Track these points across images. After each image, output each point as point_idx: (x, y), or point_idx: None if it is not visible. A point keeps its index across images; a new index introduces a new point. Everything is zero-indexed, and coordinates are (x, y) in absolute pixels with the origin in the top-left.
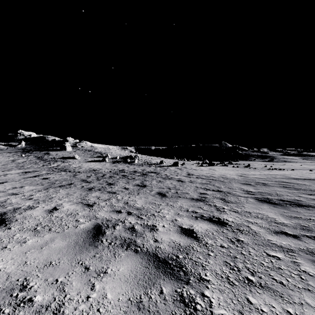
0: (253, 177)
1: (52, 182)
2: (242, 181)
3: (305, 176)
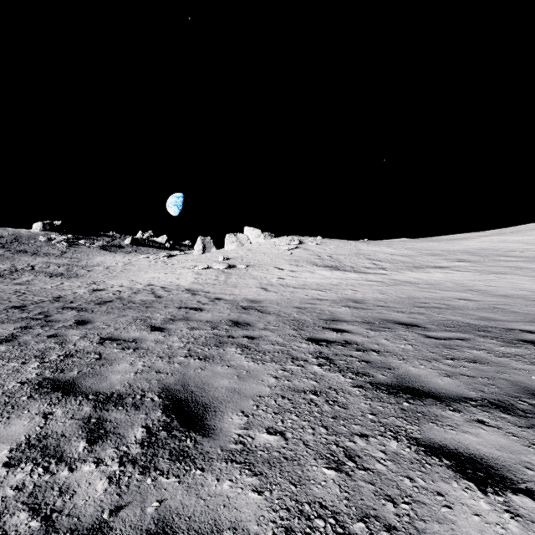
0: None
1: (144, 304)
2: None
3: None
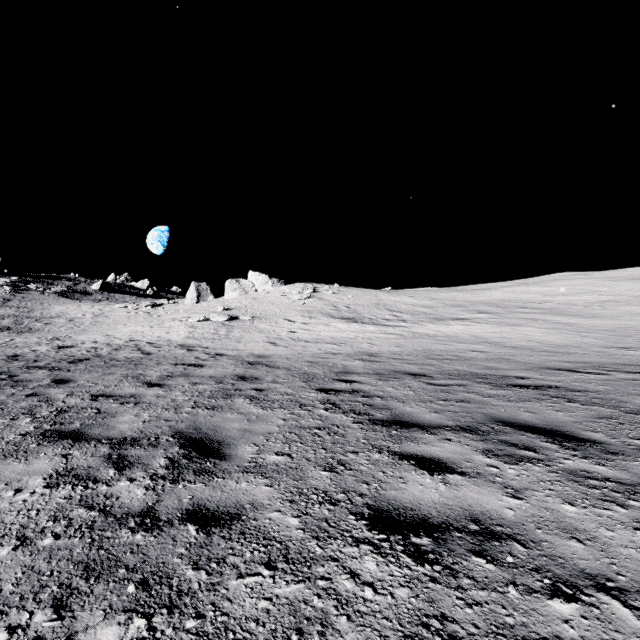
0: None
1: (131, 361)
2: None
3: None
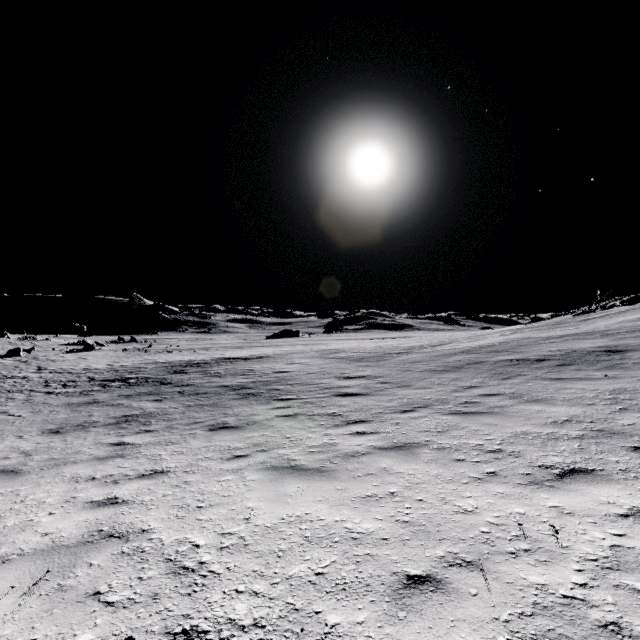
0: (119, 365)
1: None
2: (100, 370)
3: (170, 359)
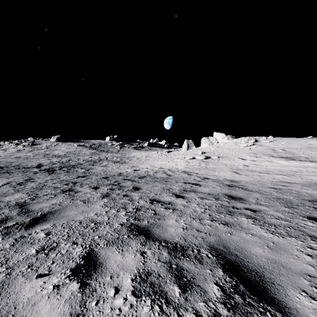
0: None
1: (163, 179)
2: None
3: None
